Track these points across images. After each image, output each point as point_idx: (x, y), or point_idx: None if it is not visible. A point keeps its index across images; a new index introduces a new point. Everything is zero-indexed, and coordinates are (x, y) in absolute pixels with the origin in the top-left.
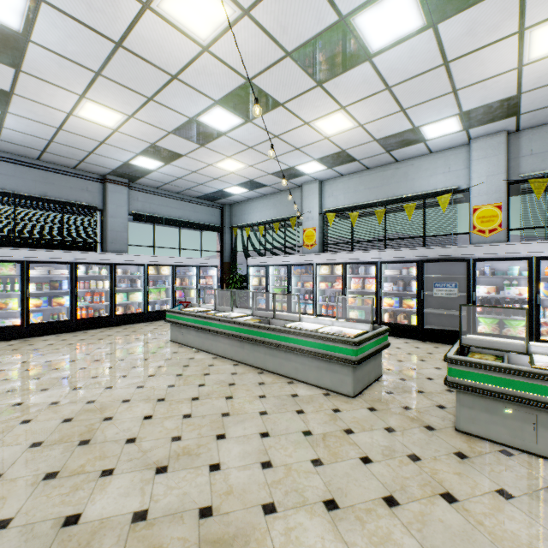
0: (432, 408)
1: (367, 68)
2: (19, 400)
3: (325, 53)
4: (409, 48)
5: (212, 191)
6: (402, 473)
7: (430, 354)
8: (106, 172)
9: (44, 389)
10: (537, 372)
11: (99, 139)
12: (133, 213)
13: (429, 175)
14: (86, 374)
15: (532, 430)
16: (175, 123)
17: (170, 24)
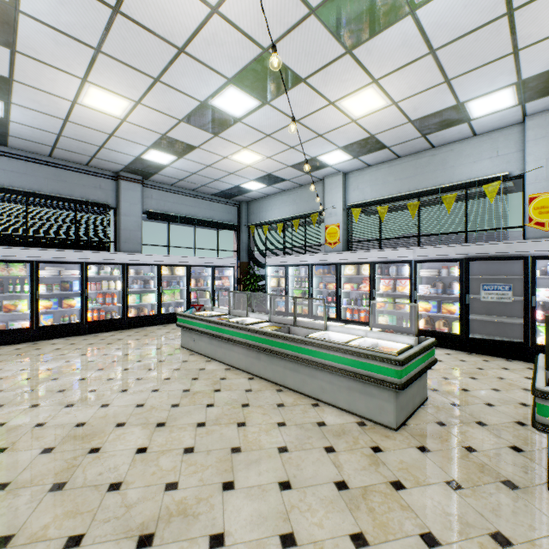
0: (505, 450)
1: (409, 24)
2: (2, 419)
3: (358, 6)
4: None
5: (228, 187)
6: None
7: (480, 369)
8: (119, 169)
9: (34, 405)
10: None
11: (108, 132)
12: (147, 211)
13: (472, 162)
14: (85, 387)
15: None
16: (185, 109)
17: None
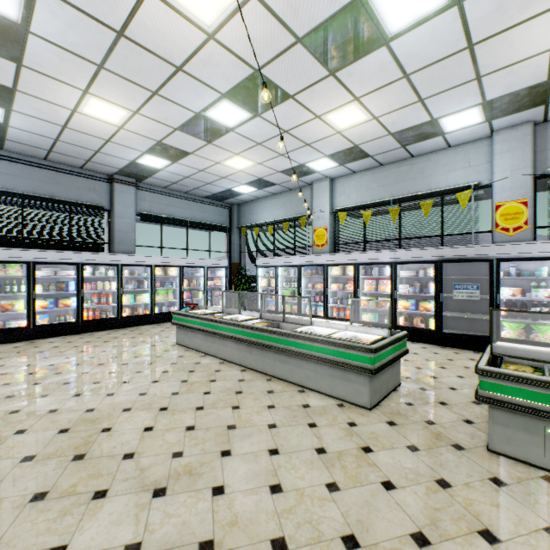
0: (459, 422)
1: (384, 53)
2: (16, 407)
3: (339, 38)
4: (431, 30)
5: (220, 190)
6: (430, 502)
7: (450, 360)
8: (113, 172)
9: (43, 395)
10: None
11: (105, 138)
12: (140, 213)
13: (447, 171)
14: (88, 379)
15: None
16: (181, 119)
17: (173, 9)
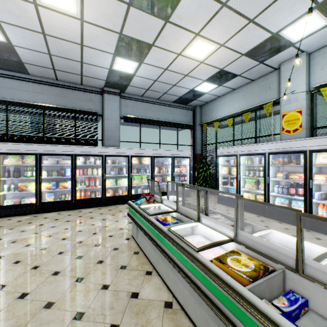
0: None
1: None
2: None
3: None
4: None
5: (185, 92)
6: None
7: None
8: (102, 85)
9: None
10: None
11: (78, 41)
12: (123, 116)
13: None
14: None
15: None
16: None
17: None
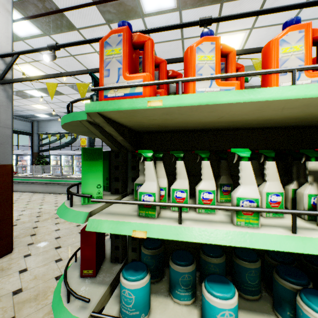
0: None
1: None
2: None
3: None
4: None
5: (27, 114)
6: None
7: None
8: None
9: None
10: None
11: None
12: None
13: None
14: None
15: None
16: None
17: (17, 70)
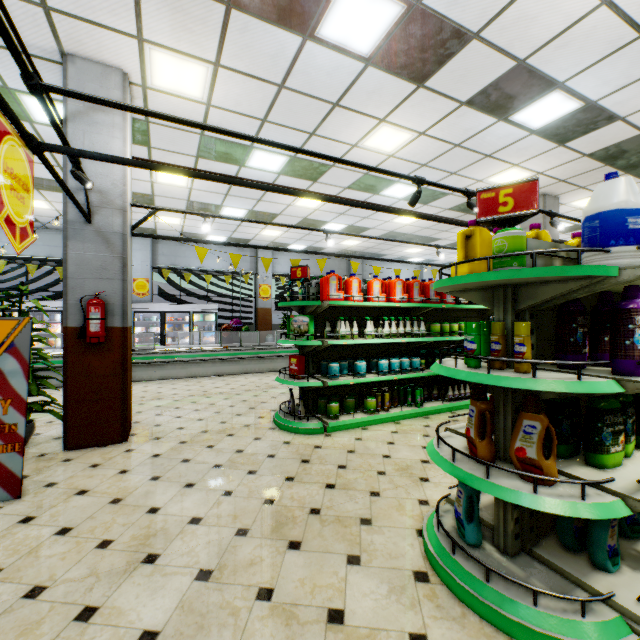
0: None
1: None
2: None
3: (52, 184)
4: None
5: None
6: None
7: None
8: None
9: None
10: (156, 352)
11: None
12: None
13: None
14: None
15: (155, 372)
16: None
17: None
